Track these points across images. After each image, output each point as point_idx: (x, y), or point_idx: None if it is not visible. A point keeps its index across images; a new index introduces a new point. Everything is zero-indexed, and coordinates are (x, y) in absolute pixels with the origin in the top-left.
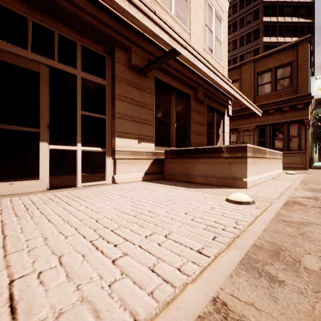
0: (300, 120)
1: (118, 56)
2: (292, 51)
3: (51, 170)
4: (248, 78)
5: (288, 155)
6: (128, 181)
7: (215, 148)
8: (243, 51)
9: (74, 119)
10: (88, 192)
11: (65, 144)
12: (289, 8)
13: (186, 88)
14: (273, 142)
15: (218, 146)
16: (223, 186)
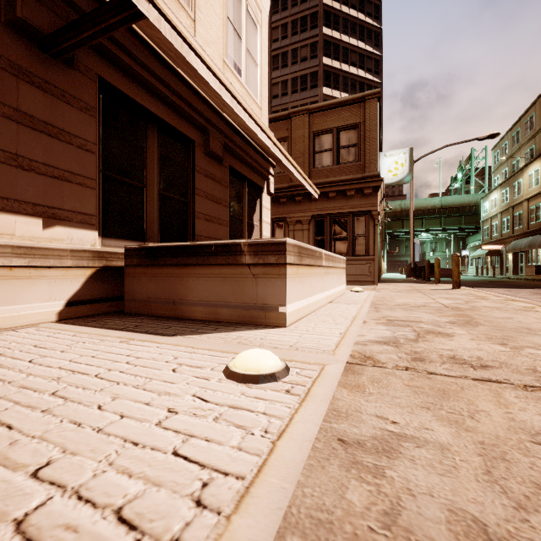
0: (368, 211)
1: None
2: (359, 109)
3: None
4: (301, 139)
5: (354, 262)
6: (3, 325)
7: (228, 244)
8: (296, 101)
9: None
10: None
11: None
12: (355, 54)
13: (186, 124)
14: (334, 243)
15: (235, 241)
16: (244, 324)
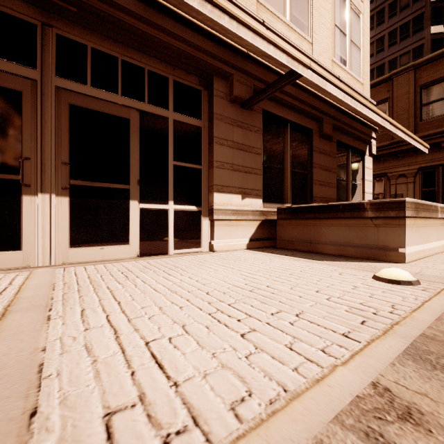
0: None
1: (217, 88)
2: None
3: (141, 233)
4: (404, 96)
5: None
6: (228, 249)
7: (353, 204)
8: (394, 53)
9: (166, 172)
10: (184, 261)
11: (156, 202)
12: None
13: (307, 119)
14: None
15: (358, 202)
16: (366, 259)
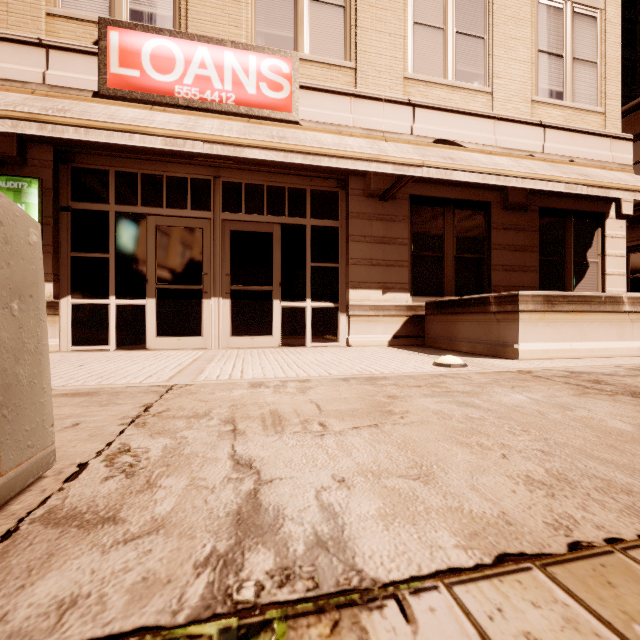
0: None
1: (353, 188)
2: None
3: (282, 327)
4: None
5: None
6: (366, 344)
7: (481, 298)
8: None
9: (304, 273)
10: (310, 350)
11: (295, 301)
12: None
13: (480, 192)
14: None
15: (485, 295)
16: (491, 356)
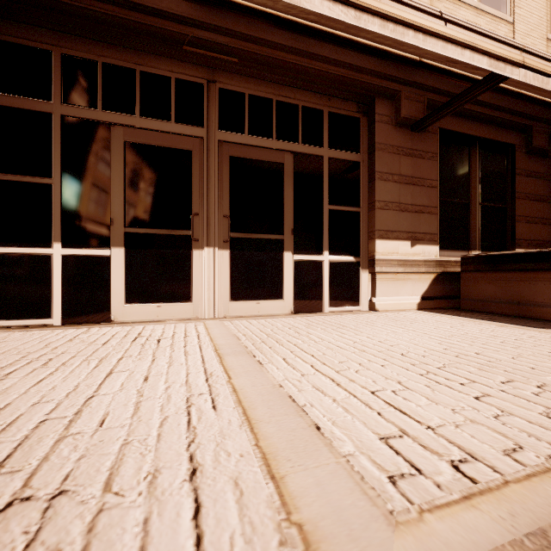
0: None
1: (379, 112)
2: None
3: (295, 288)
4: None
5: None
6: (394, 308)
7: None
8: None
9: (320, 218)
10: (347, 320)
11: (310, 253)
12: None
13: (505, 132)
14: None
15: None
16: None
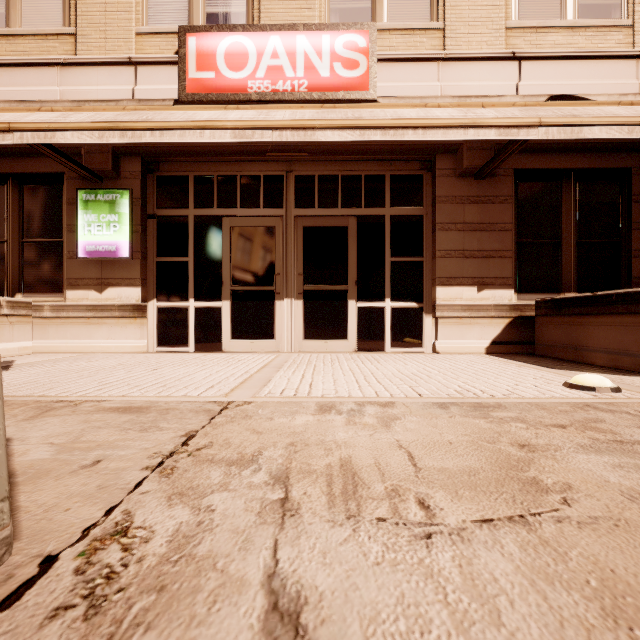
0: None
1: (440, 168)
2: None
3: (358, 330)
4: None
5: None
6: (457, 351)
7: (629, 293)
8: None
9: (383, 269)
10: (390, 357)
11: (373, 301)
12: None
13: (615, 156)
14: None
15: (637, 290)
16: None
